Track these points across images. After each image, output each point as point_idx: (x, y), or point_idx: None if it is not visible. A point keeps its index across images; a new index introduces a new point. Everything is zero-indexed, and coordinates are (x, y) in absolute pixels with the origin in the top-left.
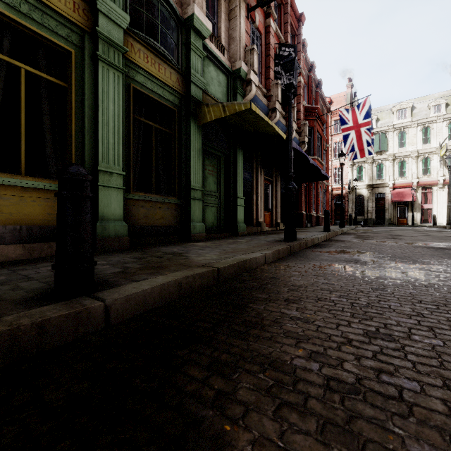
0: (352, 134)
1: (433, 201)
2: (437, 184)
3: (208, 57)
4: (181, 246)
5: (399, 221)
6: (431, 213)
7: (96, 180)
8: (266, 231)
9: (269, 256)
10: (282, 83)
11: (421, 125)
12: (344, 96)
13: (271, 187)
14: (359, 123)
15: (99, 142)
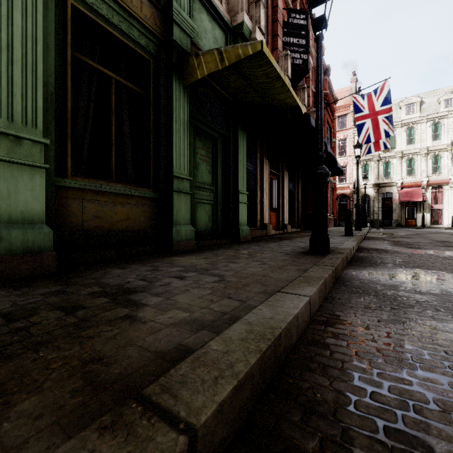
0: (368, 123)
1: (443, 201)
2: (448, 183)
3: None
4: (148, 267)
5: (407, 222)
6: (442, 213)
7: None
8: (272, 235)
9: (315, 298)
10: (291, 56)
11: (430, 120)
12: (348, 91)
13: (277, 182)
14: (375, 111)
15: None
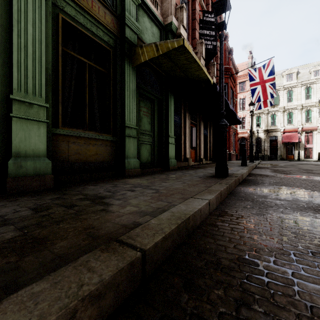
0: (259, 88)
1: (313, 142)
2: (316, 130)
3: (143, 8)
4: (111, 185)
5: (287, 157)
6: (312, 151)
7: (10, 110)
8: (192, 165)
9: (213, 201)
10: (205, 43)
11: (304, 85)
12: (246, 65)
13: (196, 129)
14: (264, 79)
15: (13, 67)
